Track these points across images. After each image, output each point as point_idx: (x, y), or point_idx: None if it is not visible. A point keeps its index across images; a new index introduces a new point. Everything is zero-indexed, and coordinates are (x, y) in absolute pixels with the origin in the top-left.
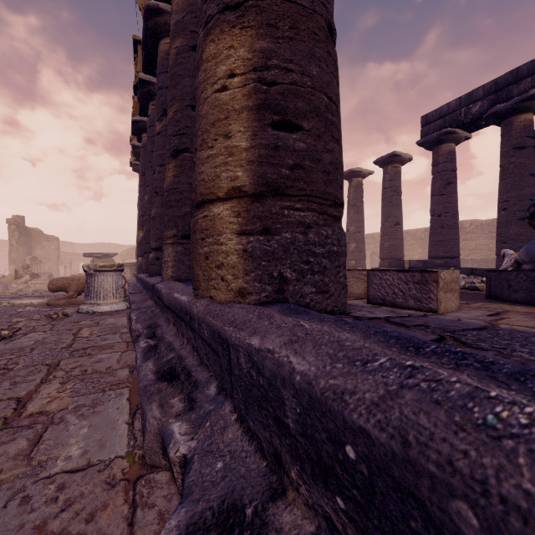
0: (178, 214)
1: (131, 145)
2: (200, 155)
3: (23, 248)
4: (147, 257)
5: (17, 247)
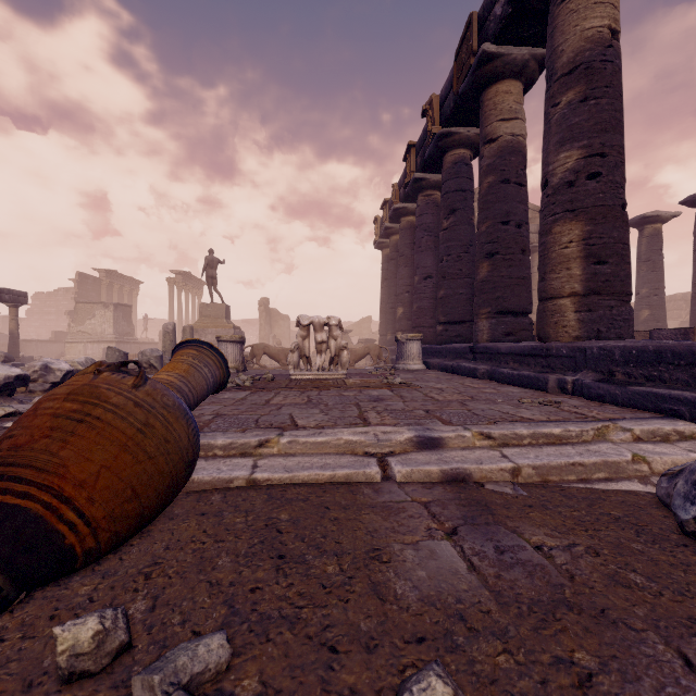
0: (492, 298)
1: (382, 226)
2: (550, 276)
3: (268, 327)
4: (418, 330)
5: (265, 326)
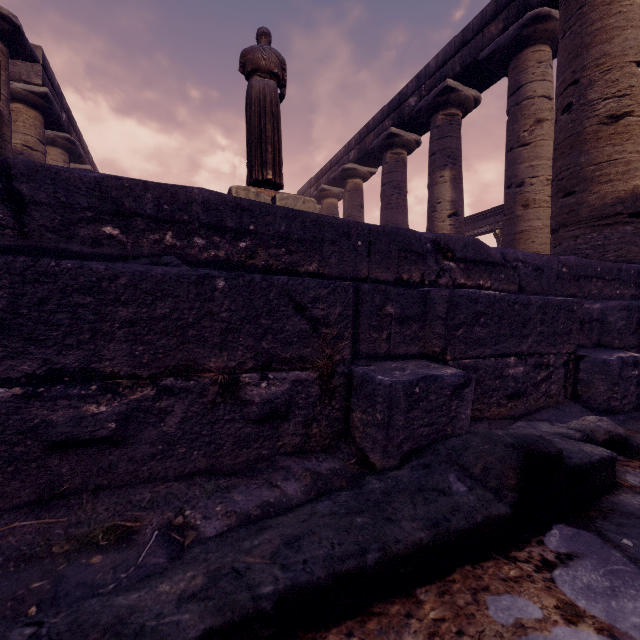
0: None
1: None
2: None
3: None
4: None
5: None
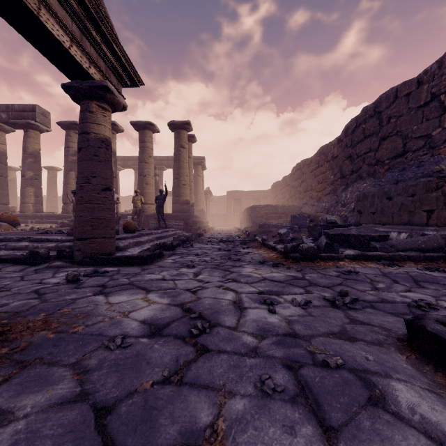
0: None
1: None
2: (26, 198)
3: None
4: None
5: None
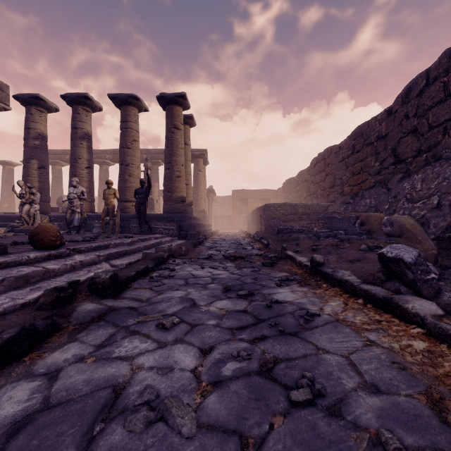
0: None
1: None
2: None
3: None
4: None
5: None
